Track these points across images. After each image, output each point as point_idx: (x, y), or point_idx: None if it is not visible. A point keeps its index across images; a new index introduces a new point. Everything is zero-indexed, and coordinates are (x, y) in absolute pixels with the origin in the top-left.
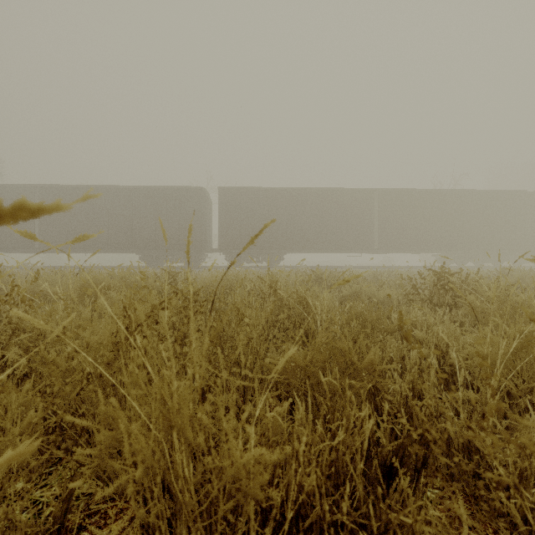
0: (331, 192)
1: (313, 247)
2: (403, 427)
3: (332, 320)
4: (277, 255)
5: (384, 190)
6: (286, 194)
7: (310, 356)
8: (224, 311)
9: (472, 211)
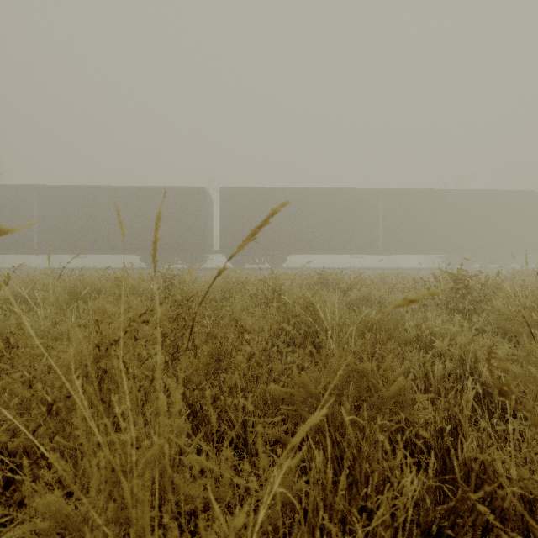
0: (335, 192)
1: (317, 249)
2: (438, 468)
3: (341, 328)
4: (280, 256)
5: (389, 190)
6: (289, 194)
7: (325, 382)
8: (224, 316)
9: (479, 211)
